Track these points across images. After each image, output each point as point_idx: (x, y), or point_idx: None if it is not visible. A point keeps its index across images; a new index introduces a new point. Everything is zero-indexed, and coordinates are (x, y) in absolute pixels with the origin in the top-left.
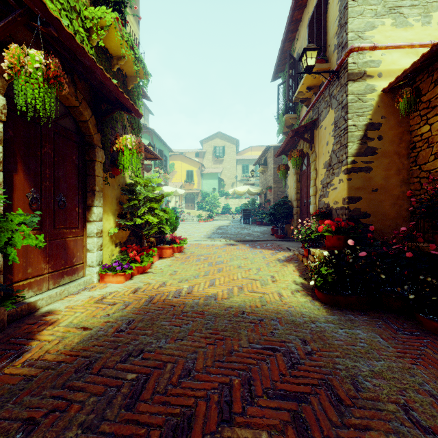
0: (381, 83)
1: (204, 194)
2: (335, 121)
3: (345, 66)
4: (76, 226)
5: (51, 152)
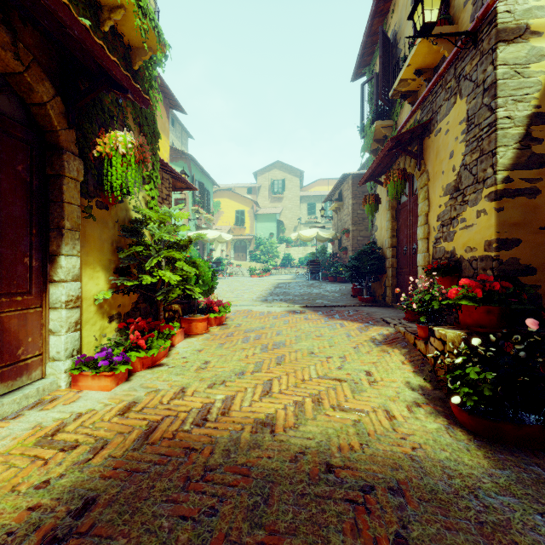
0: None
1: (258, 240)
2: (469, 116)
3: (492, 19)
4: (24, 291)
5: None
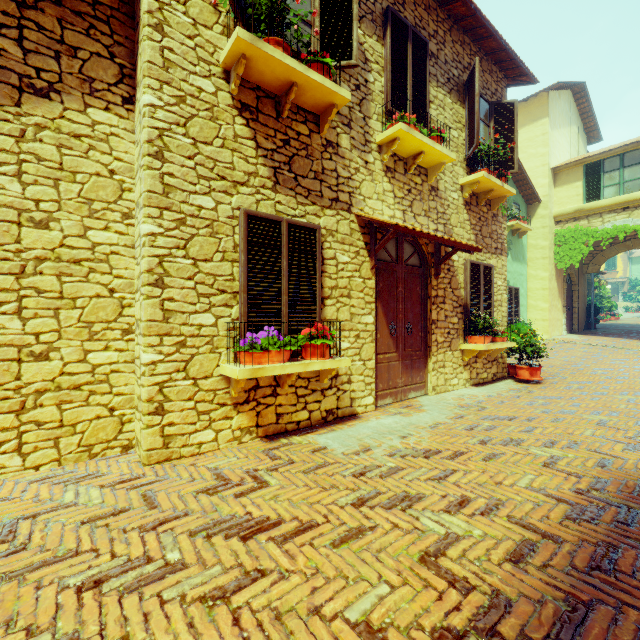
0: None
1: (633, 282)
2: None
3: None
4: None
5: None
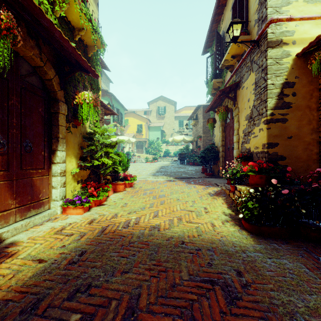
0: (295, 49)
1: (150, 142)
2: (256, 81)
3: (265, 36)
4: (42, 167)
5: (18, 104)
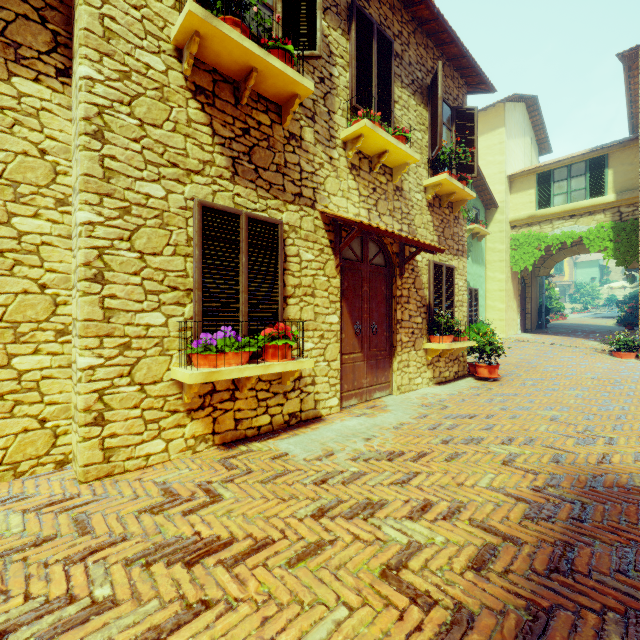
0: None
1: (578, 285)
2: None
3: None
4: None
5: None
